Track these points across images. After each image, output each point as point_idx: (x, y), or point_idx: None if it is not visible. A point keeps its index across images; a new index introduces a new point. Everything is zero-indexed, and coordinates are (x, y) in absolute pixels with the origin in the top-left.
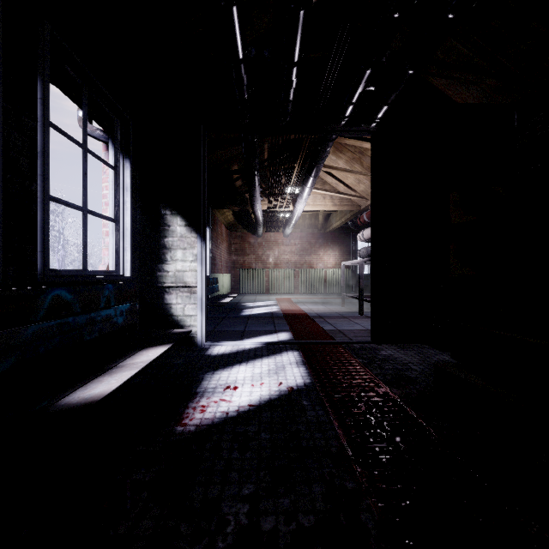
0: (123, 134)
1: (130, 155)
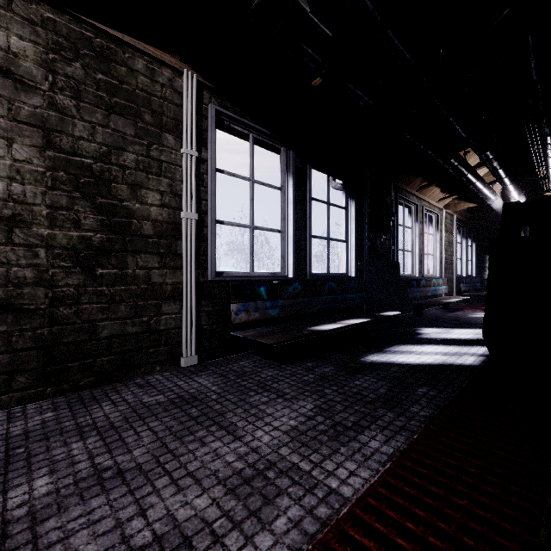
0: (473, 236)
1: (475, 241)
